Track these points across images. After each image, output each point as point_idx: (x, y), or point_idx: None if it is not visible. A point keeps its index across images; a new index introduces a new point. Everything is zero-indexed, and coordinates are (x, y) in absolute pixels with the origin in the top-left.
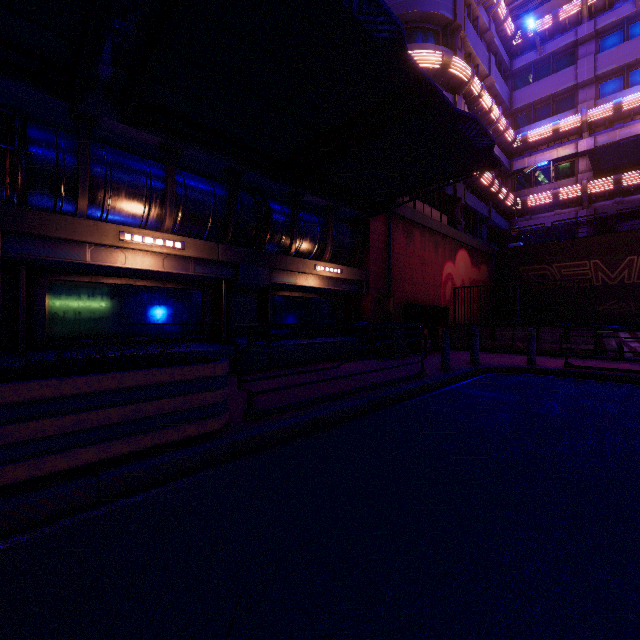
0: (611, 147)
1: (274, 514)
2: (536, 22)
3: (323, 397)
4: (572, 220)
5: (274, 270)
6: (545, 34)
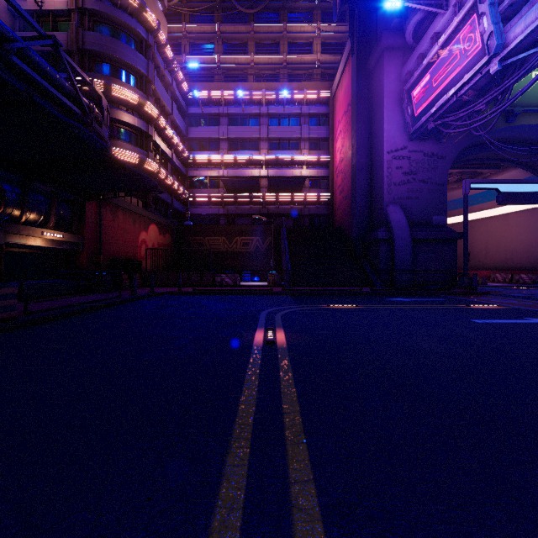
0: (230, 180)
1: (61, 329)
2: (200, 92)
3: (64, 306)
4: (217, 213)
5: (8, 234)
6: (205, 101)
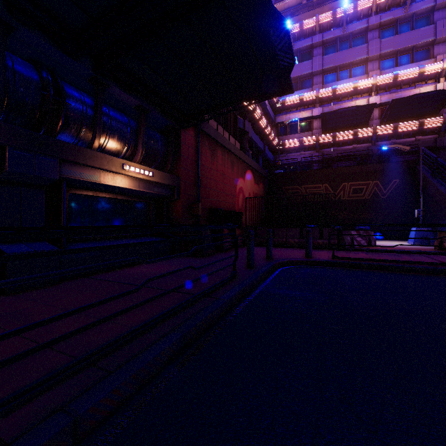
0: (333, 113)
1: None
2: (290, 26)
3: (111, 343)
4: (310, 159)
5: (68, 163)
6: (295, 36)
